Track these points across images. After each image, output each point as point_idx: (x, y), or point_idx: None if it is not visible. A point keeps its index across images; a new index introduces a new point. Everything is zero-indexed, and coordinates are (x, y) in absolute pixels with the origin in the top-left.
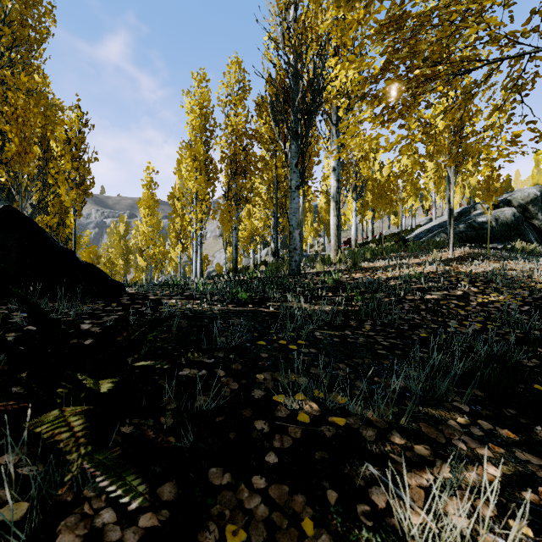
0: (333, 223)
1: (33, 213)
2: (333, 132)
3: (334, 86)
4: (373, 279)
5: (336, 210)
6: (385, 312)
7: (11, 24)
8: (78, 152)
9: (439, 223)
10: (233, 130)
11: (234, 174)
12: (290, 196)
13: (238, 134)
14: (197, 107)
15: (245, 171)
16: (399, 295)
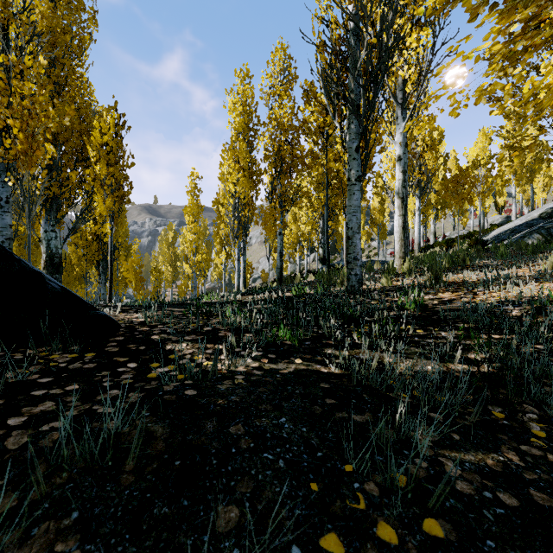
0: (397, 225)
1: (76, 223)
2: (397, 113)
3: (400, 55)
4: (477, 304)
5: (402, 208)
6: (547, 382)
7: (53, 31)
8: (114, 156)
9: (527, 222)
10: (277, 124)
11: (278, 174)
12: (348, 191)
13: (283, 127)
14: (240, 105)
15: (290, 169)
16: (546, 339)
